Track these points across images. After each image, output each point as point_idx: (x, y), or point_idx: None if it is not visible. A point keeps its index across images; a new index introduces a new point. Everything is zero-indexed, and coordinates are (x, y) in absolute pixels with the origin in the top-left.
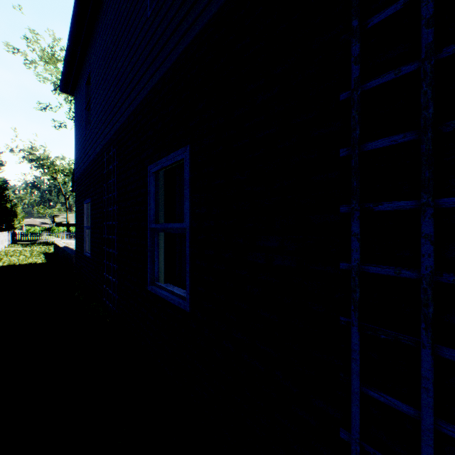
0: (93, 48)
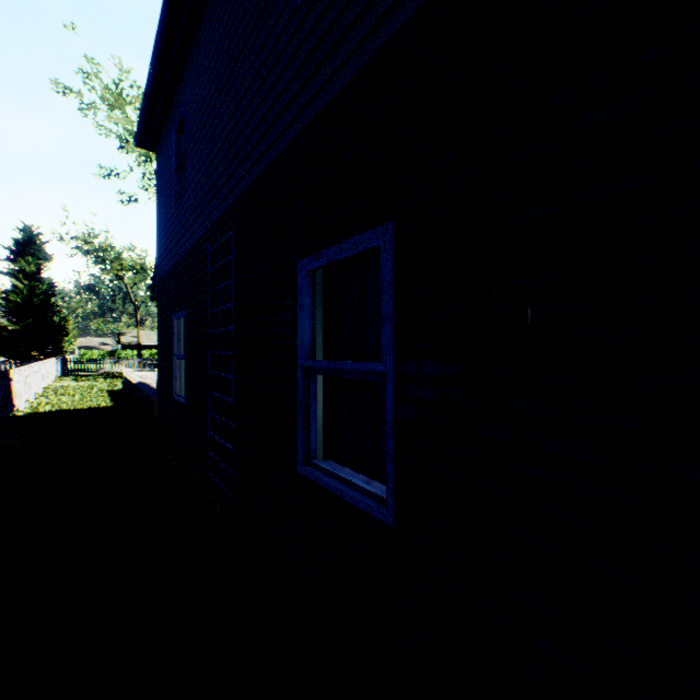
0: (189, 74)
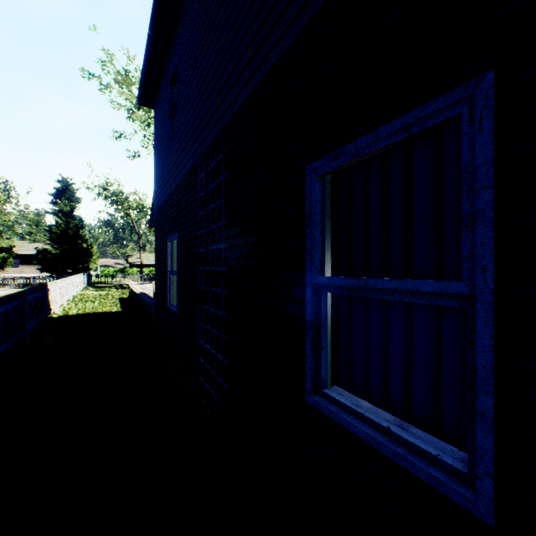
0: (181, 29)
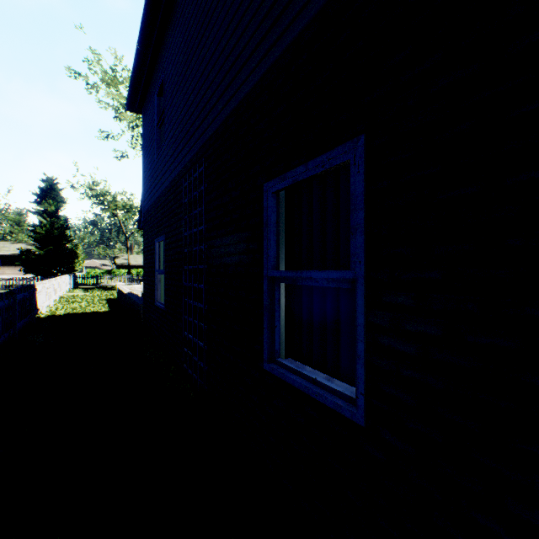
0: (168, 47)
